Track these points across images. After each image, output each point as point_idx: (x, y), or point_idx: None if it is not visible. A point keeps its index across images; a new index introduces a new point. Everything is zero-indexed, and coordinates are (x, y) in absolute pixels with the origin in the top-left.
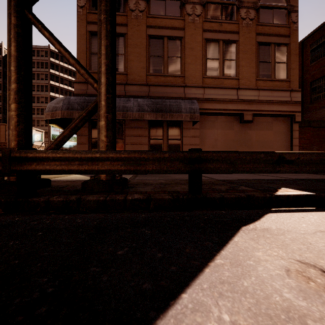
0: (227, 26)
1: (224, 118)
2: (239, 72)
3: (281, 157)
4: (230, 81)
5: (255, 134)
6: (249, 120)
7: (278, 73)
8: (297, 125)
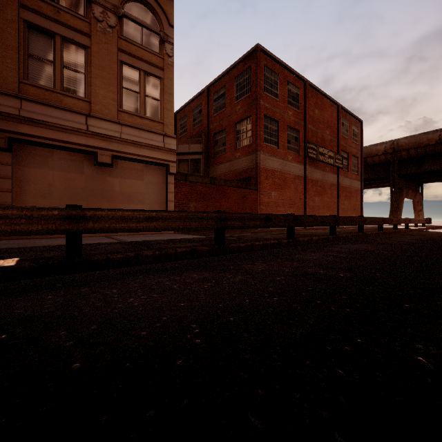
0: (70, 19)
1: (66, 155)
2: (92, 93)
3: None
4: (76, 102)
5: (118, 183)
6: (106, 162)
7: (149, 110)
8: (173, 177)
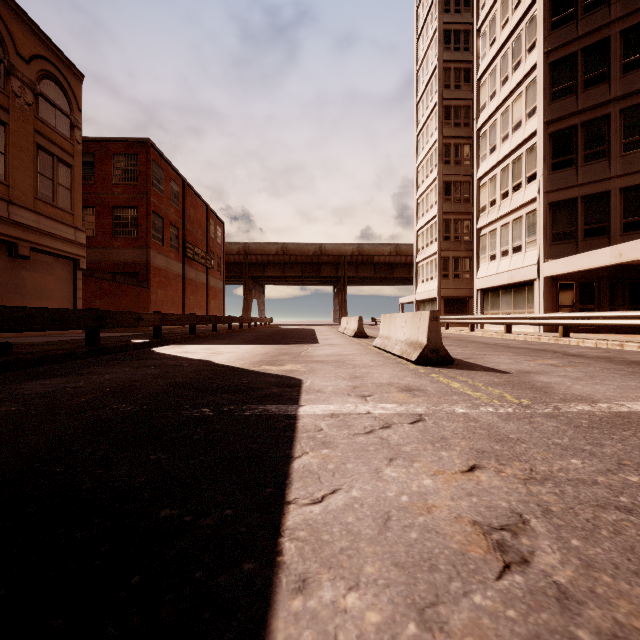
0: None
1: None
2: (11, 177)
3: (140, 316)
4: None
5: (31, 278)
6: (26, 255)
7: (62, 199)
8: (82, 273)
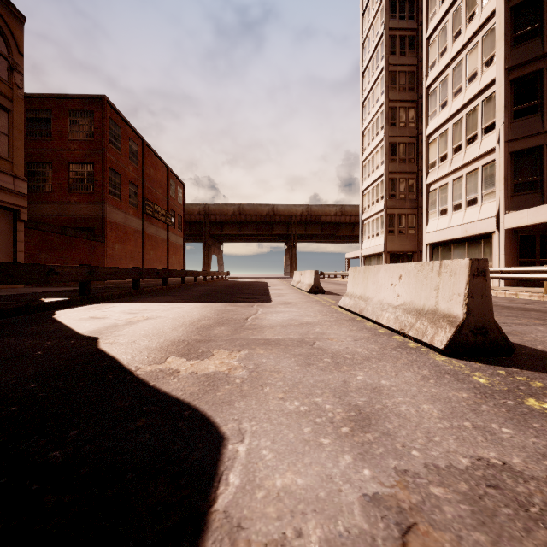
0: None
1: None
2: None
3: (52, 269)
4: None
5: None
6: None
7: None
8: (23, 225)
